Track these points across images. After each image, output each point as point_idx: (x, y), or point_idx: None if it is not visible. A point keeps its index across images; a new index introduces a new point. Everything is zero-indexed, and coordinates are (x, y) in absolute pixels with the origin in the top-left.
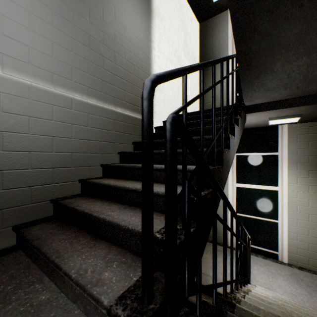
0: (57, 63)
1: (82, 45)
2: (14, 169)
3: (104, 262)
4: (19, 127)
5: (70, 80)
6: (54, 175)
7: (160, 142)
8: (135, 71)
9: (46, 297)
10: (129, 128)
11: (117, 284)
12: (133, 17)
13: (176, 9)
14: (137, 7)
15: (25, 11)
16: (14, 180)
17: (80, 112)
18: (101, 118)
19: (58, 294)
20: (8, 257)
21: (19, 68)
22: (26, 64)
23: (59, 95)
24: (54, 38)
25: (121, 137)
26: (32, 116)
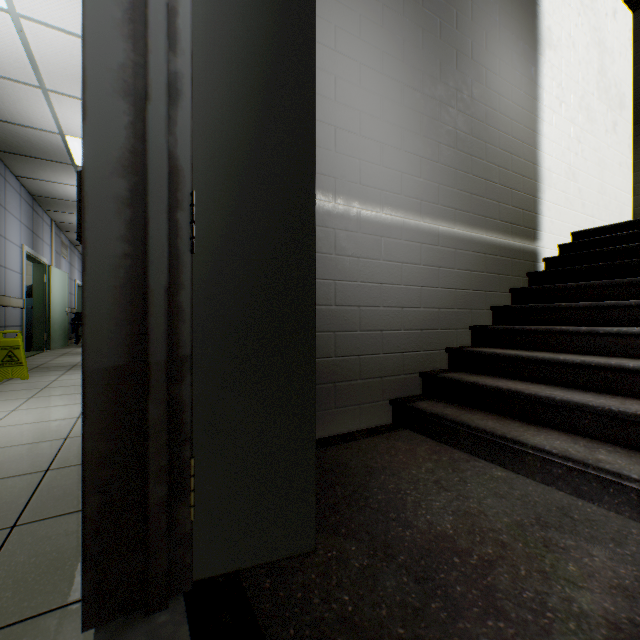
0: (424, 184)
1: (448, 149)
2: (390, 329)
3: (581, 446)
4: (394, 277)
5: (436, 205)
6: (421, 340)
7: (579, 288)
8: (513, 163)
9: (502, 474)
10: (504, 265)
11: (630, 466)
12: (511, 69)
13: (582, 10)
14: (516, 49)
15: (398, 129)
16: (390, 343)
17: (447, 249)
18: (469, 254)
19: (514, 474)
20: (401, 433)
21: (393, 204)
22: (399, 196)
23: (426, 229)
24: (421, 152)
25: (493, 282)
26: (403, 261)
